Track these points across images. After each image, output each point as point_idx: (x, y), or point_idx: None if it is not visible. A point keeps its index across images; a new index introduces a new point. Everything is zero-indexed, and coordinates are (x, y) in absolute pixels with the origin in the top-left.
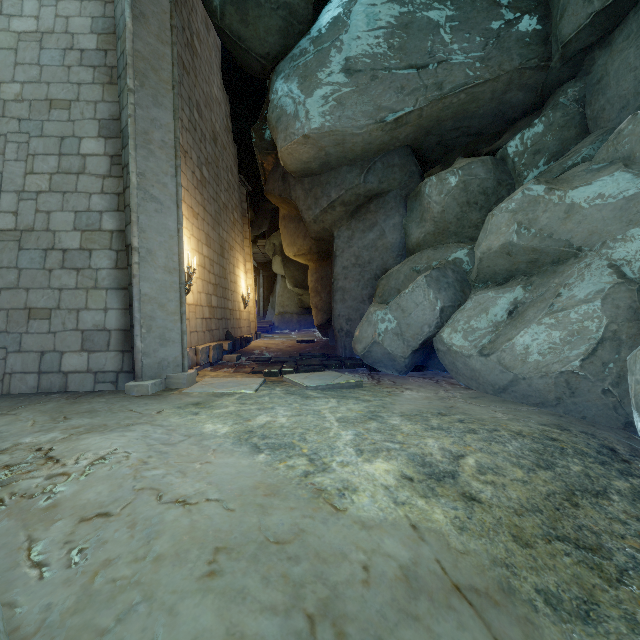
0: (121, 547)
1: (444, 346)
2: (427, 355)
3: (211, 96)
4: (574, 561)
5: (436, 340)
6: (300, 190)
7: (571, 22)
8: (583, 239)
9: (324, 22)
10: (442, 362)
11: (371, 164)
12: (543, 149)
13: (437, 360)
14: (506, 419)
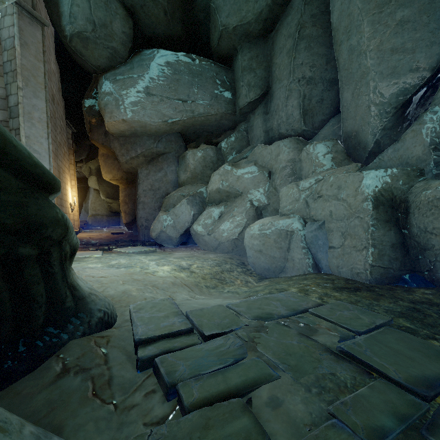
0: (92, 284)
1: (194, 232)
2: (188, 237)
3: (50, 71)
4: (216, 282)
5: (191, 229)
6: (117, 143)
7: (242, 101)
8: (242, 189)
9: (135, 63)
10: (194, 239)
11: (160, 138)
12: (234, 148)
13: (192, 239)
14: (213, 257)
